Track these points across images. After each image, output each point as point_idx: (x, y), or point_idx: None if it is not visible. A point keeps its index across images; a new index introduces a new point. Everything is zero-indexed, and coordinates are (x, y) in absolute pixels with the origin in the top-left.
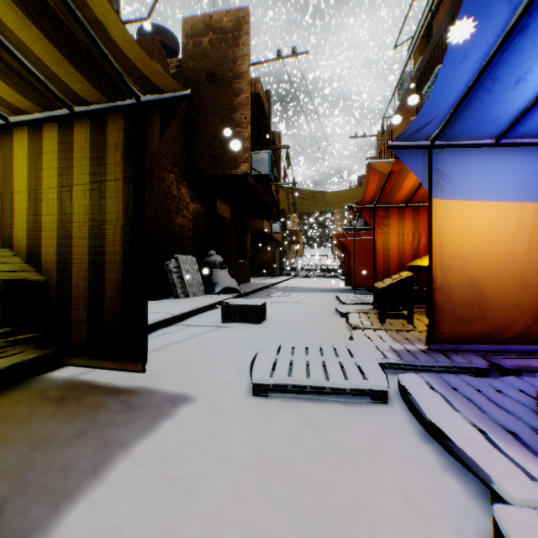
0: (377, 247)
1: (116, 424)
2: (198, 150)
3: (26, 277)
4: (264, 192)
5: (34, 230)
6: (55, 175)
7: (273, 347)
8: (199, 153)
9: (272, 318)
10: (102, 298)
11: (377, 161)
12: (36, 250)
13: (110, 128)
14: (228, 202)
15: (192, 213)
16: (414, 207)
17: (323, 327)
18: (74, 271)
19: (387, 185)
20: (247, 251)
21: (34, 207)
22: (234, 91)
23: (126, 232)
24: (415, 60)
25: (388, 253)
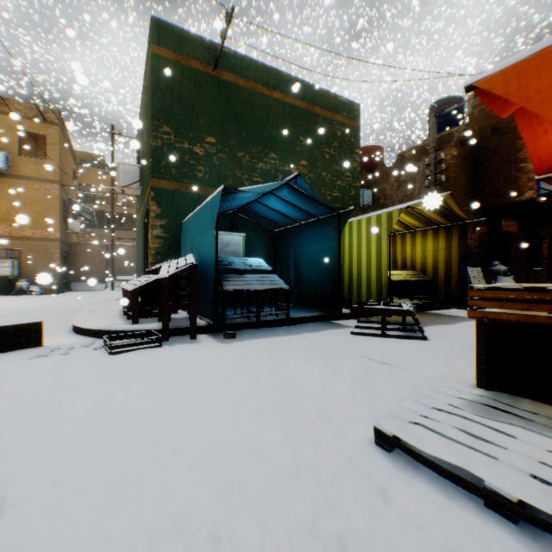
0: None
1: (460, 319)
2: (482, 188)
3: (428, 279)
4: None
5: (423, 264)
6: (431, 246)
7: None
8: (483, 190)
9: None
10: (449, 286)
11: None
12: (424, 270)
13: (452, 230)
14: (513, 216)
15: (476, 234)
16: None
17: None
18: (438, 277)
19: None
20: (540, 258)
21: (423, 256)
22: (516, 135)
23: (458, 264)
24: None
25: None
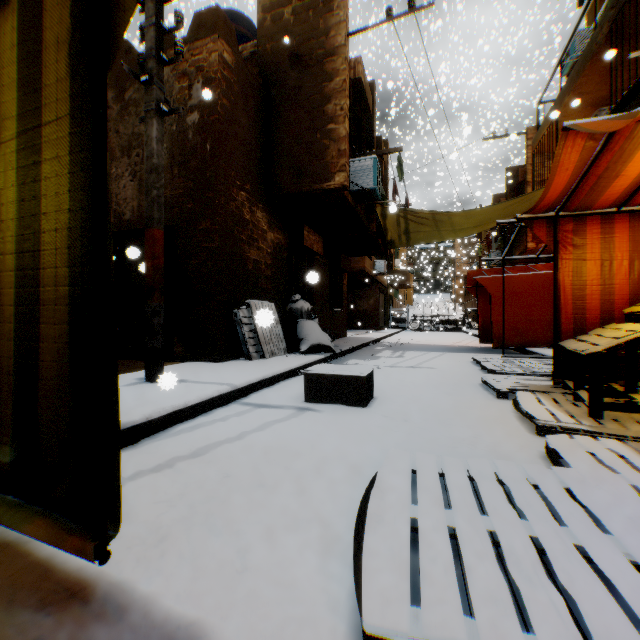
0: (559, 283)
1: None
2: (278, 159)
3: None
4: (366, 216)
5: None
6: None
7: (400, 479)
8: (279, 164)
9: (383, 394)
10: (36, 380)
11: (581, 122)
12: None
13: (49, 9)
14: (318, 232)
15: (271, 245)
16: (630, 212)
17: (474, 418)
18: None
19: (590, 172)
20: (343, 297)
21: None
22: (325, 74)
23: (76, 233)
24: (590, 14)
25: (581, 292)
